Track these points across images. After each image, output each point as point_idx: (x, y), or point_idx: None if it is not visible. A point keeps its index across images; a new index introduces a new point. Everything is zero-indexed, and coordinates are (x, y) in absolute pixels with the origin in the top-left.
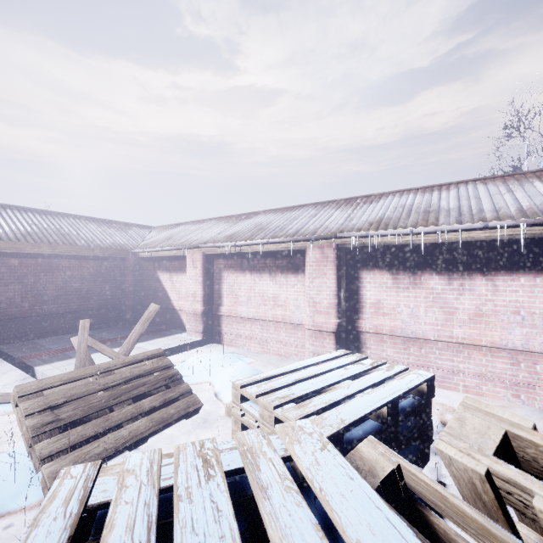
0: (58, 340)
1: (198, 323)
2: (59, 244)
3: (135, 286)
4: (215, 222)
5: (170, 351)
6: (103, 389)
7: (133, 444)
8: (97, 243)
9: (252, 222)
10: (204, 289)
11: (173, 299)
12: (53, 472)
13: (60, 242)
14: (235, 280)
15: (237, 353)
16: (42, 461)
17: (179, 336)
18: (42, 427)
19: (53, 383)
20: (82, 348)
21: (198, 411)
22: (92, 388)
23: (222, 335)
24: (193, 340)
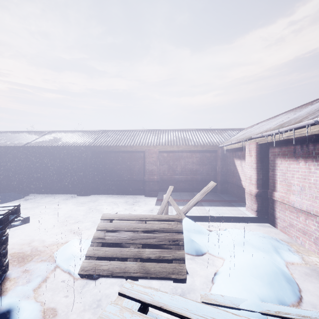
0: (178, 194)
1: (253, 202)
2: (180, 145)
3: (221, 168)
4: (284, 114)
5: (223, 219)
6: (131, 230)
7: (124, 276)
8: (200, 143)
9: (318, 104)
10: (257, 174)
11: (242, 179)
12: (84, 266)
13: (181, 144)
14: (287, 167)
15: (284, 243)
16: (86, 257)
17: (239, 209)
18: (97, 239)
19: (115, 218)
20: (165, 201)
21: (184, 281)
22: (127, 227)
23: (276, 219)
24: (246, 215)
